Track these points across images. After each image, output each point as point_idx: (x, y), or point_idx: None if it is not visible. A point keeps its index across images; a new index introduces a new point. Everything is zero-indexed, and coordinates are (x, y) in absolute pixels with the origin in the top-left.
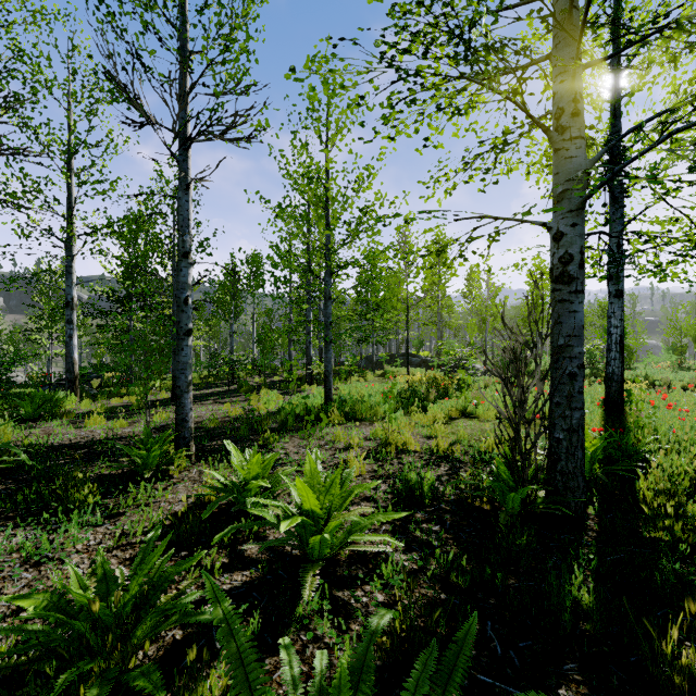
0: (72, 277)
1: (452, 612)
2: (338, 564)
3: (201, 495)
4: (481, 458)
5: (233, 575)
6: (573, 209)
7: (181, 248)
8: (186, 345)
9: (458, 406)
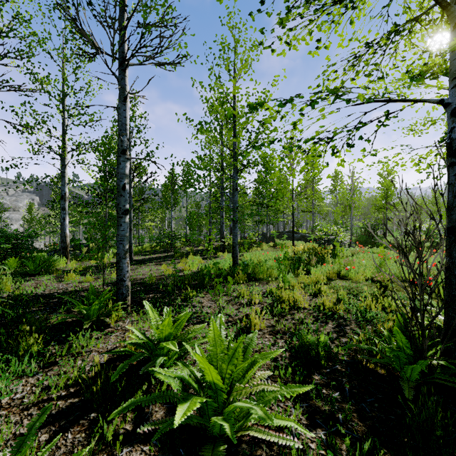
0: (65, 179)
1: None
2: (240, 442)
3: (119, 352)
4: (361, 316)
5: (132, 451)
6: None
7: (120, 146)
8: (124, 221)
9: (333, 270)
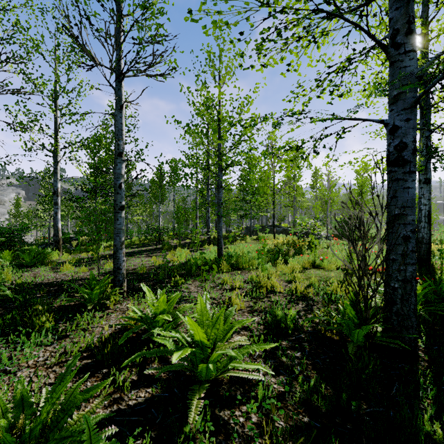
0: (57, 175)
1: (316, 436)
2: (221, 385)
3: (122, 324)
4: (328, 298)
5: (138, 392)
6: (407, 107)
7: (116, 150)
8: (120, 216)
9: (309, 260)
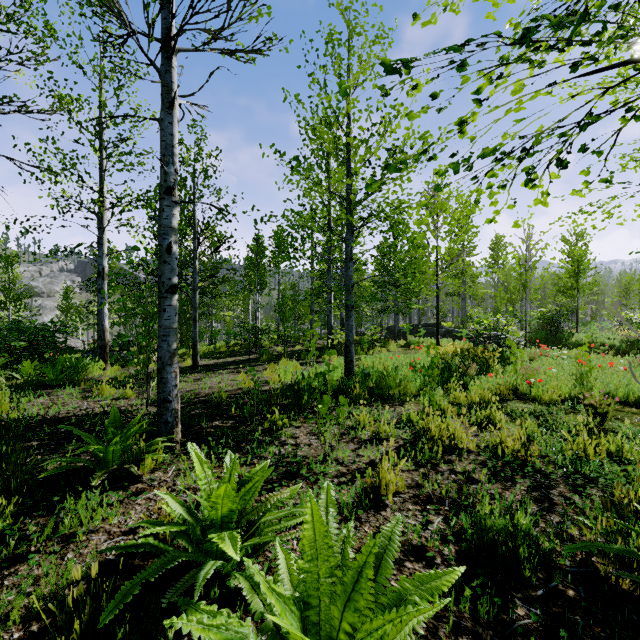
0: (103, 248)
1: None
2: None
3: (132, 547)
4: (573, 468)
5: None
6: None
7: (162, 182)
8: (169, 304)
9: (506, 383)
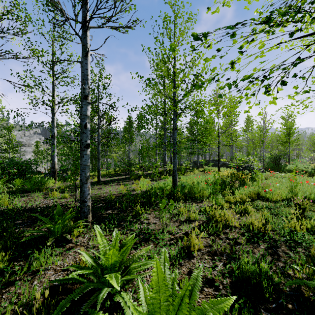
0: (54, 124)
1: None
2: None
3: (66, 280)
4: (289, 237)
5: None
6: None
7: (82, 93)
8: (85, 153)
9: (253, 191)
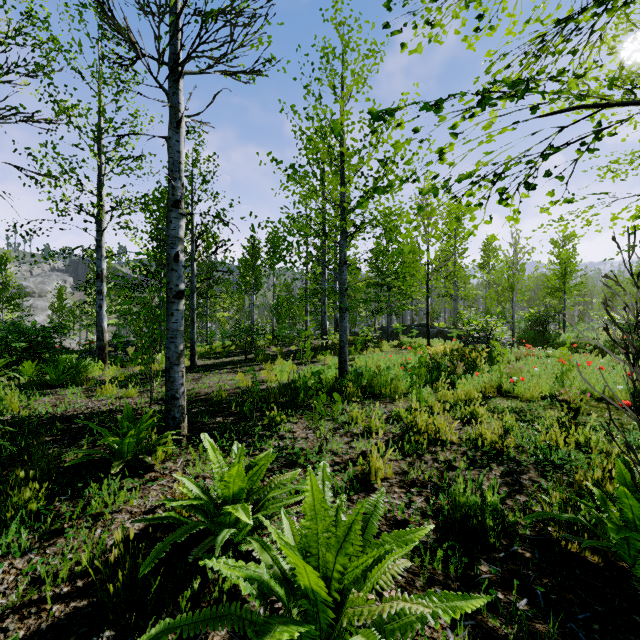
0: (102, 251)
1: None
2: None
3: (158, 519)
4: (544, 457)
5: None
6: None
7: (170, 196)
8: (176, 309)
9: (491, 382)
